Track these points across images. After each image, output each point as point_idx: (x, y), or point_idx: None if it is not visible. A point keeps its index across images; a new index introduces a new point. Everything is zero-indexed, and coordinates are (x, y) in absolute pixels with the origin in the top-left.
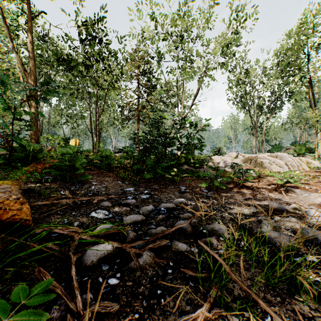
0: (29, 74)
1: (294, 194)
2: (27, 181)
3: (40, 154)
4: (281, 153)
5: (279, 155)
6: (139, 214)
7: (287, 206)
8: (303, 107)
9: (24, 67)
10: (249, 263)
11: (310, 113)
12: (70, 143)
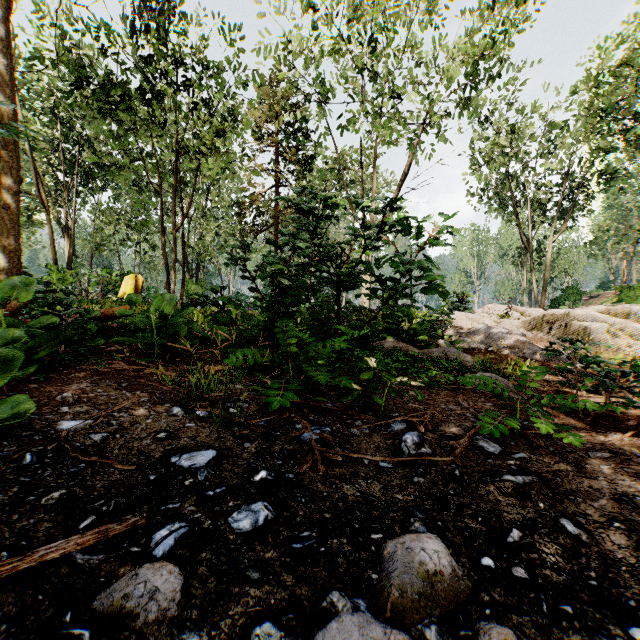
0: None
1: None
2: None
3: None
4: (635, 305)
5: (635, 311)
6: None
7: None
8: (627, 207)
9: None
10: None
11: None
12: (123, 283)
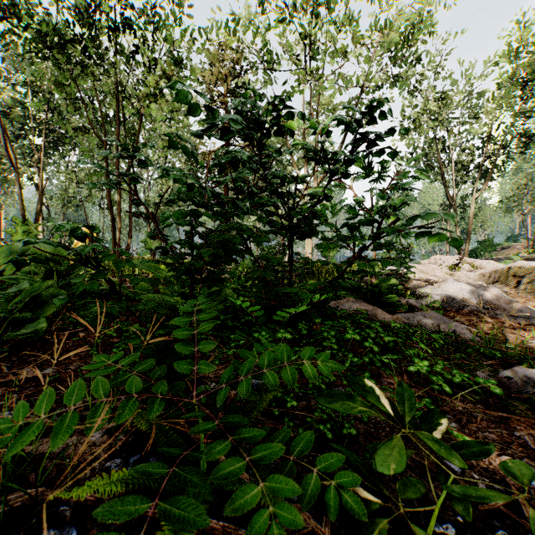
0: None
1: None
2: None
3: None
4: None
5: None
6: None
7: None
8: (534, 170)
9: None
10: None
11: None
12: None
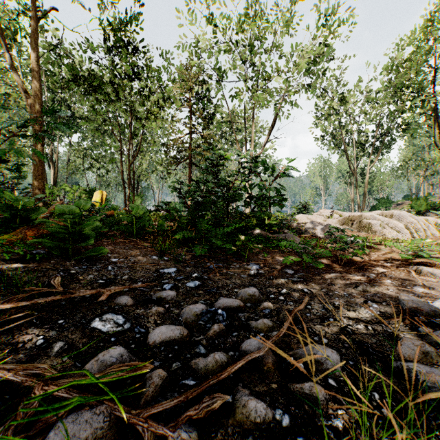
0: (30, 96)
1: (433, 278)
2: (0, 258)
3: (35, 214)
4: (397, 210)
5: (396, 213)
6: (177, 324)
7: (429, 301)
8: (422, 145)
9: (23, 87)
10: None
11: (435, 153)
12: (94, 196)
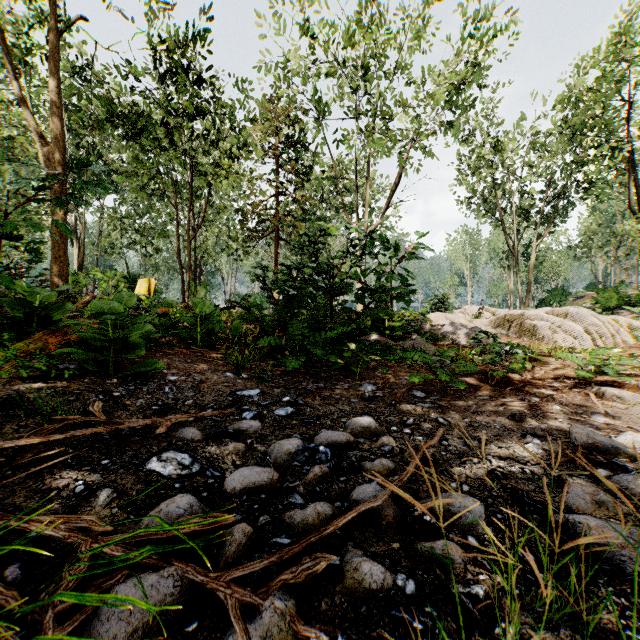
0: (48, 144)
1: (620, 403)
2: (14, 376)
3: (58, 313)
4: (574, 307)
5: (572, 312)
6: (264, 465)
7: (611, 435)
8: (612, 212)
9: (37, 130)
10: (562, 637)
11: (630, 225)
12: (138, 286)
